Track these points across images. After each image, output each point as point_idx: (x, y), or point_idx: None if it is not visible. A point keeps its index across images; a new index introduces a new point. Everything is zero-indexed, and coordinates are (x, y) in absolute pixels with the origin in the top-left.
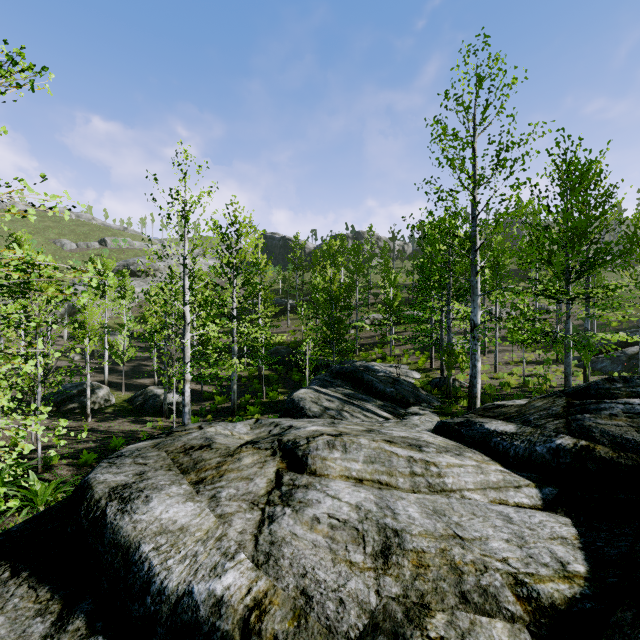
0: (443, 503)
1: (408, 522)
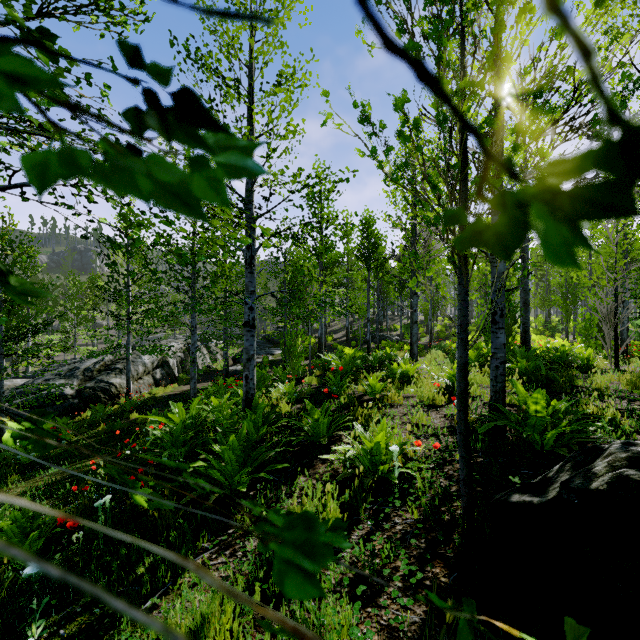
0: (14, 382)
1: (7, 383)
